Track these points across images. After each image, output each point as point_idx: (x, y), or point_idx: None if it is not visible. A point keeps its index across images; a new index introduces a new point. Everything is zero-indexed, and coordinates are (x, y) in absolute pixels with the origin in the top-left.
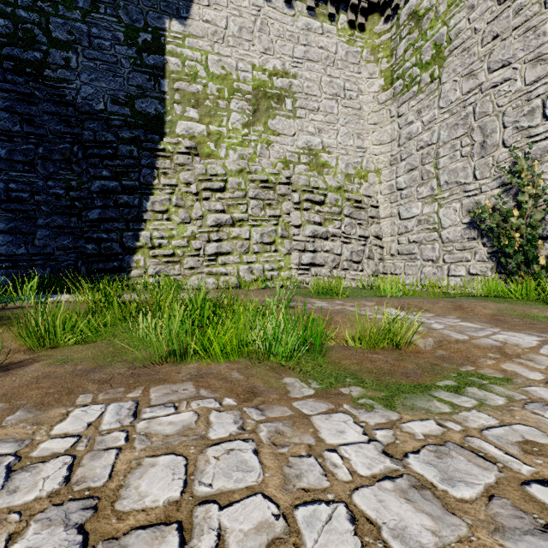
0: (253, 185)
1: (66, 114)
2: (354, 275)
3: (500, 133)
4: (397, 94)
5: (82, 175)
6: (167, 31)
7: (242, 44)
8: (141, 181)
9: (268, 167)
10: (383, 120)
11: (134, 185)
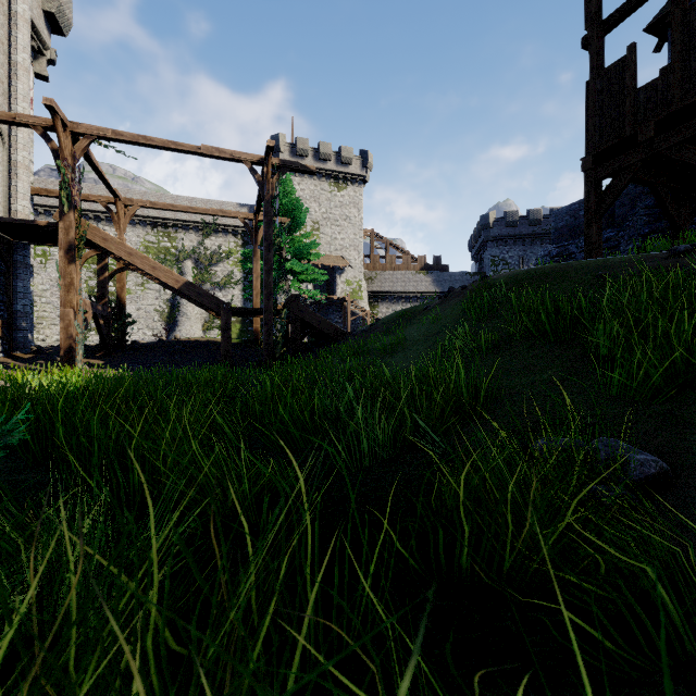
0: None
1: None
2: None
3: None
4: None
5: None
6: None
7: None
8: None
9: None
10: None
11: None
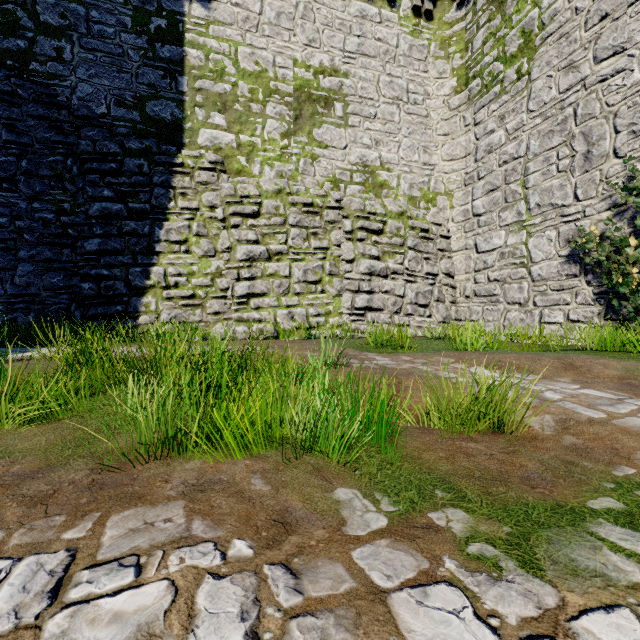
0: (295, 209)
1: (57, 118)
2: (420, 322)
3: (610, 139)
4: (474, 97)
5: (78, 195)
6: (186, 16)
7: (281, 33)
8: (153, 204)
9: (313, 187)
10: (455, 130)
11: (144, 208)
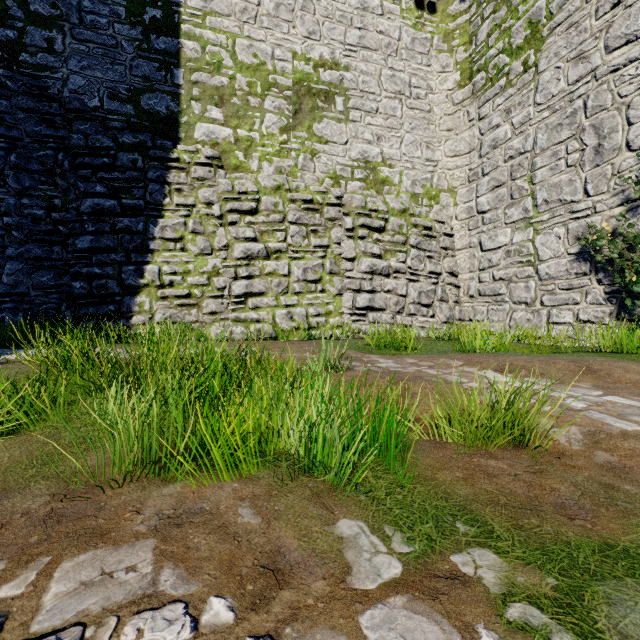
0: (294, 206)
1: (48, 111)
2: (423, 322)
3: (623, 132)
4: (478, 91)
5: (69, 191)
6: (182, 6)
7: (280, 25)
8: (147, 200)
9: (313, 184)
10: (459, 125)
11: (138, 204)
